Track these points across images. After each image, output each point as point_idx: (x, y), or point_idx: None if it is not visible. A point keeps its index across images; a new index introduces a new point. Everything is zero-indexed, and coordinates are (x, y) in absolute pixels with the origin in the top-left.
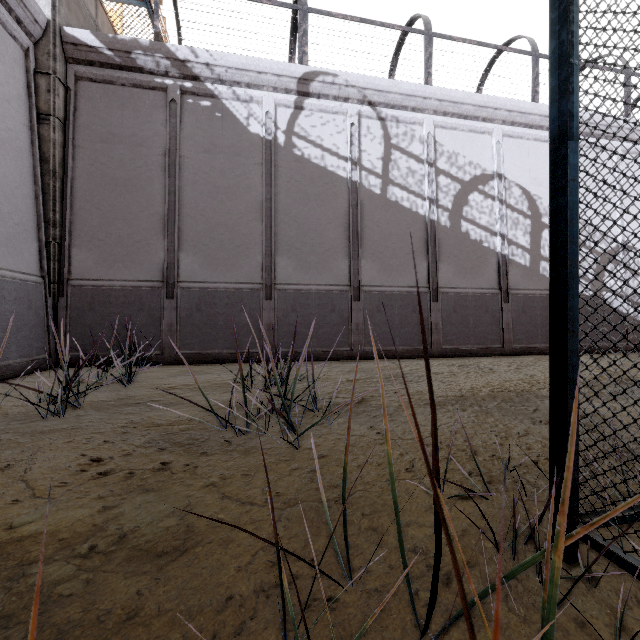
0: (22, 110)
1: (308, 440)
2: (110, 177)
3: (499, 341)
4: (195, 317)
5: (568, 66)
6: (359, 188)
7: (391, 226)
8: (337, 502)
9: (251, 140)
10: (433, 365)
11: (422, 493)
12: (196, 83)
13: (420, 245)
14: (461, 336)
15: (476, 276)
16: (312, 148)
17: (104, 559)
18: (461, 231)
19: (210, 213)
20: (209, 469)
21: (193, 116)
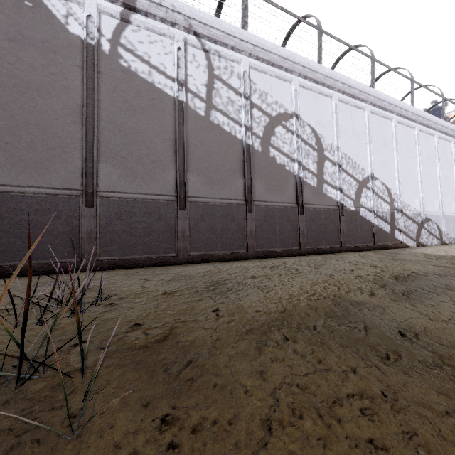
0: None
1: None
2: None
3: (297, 244)
4: None
5: None
6: (185, 108)
7: (214, 145)
8: None
9: (70, 40)
10: (249, 268)
11: None
12: None
13: (238, 164)
14: (270, 241)
15: (281, 192)
16: (139, 62)
17: None
18: (270, 156)
19: (16, 109)
20: None
21: None
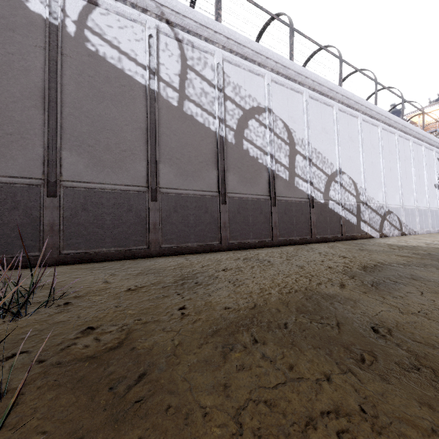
0: None
1: None
2: None
3: (270, 236)
4: None
5: None
6: (157, 97)
7: (187, 136)
8: None
9: (30, 18)
10: (222, 260)
11: None
12: None
13: (212, 156)
14: (243, 232)
15: (254, 185)
16: (108, 47)
17: None
18: (243, 148)
19: None
20: None
21: None
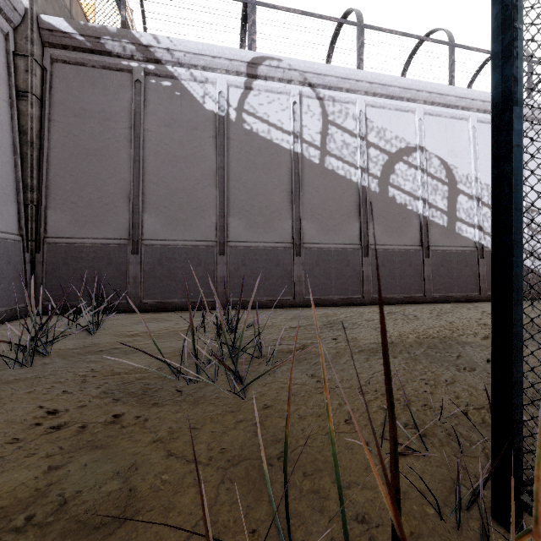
0: (2, 87)
1: (253, 389)
2: (82, 147)
3: (421, 291)
4: (157, 270)
5: (512, 30)
6: (300, 158)
7: (328, 191)
8: (279, 460)
9: (206, 116)
10: (365, 312)
11: (361, 448)
12: (158, 66)
13: (353, 208)
14: (388, 286)
15: (401, 235)
16: (260, 123)
17: (39, 533)
18: (388, 196)
19: (170, 179)
20: (158, 422)
21: (155, 94)
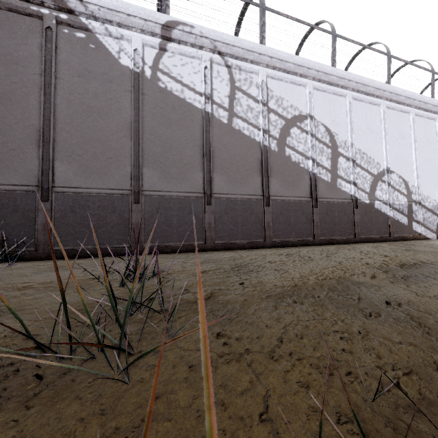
0: None
1: (144, 364)
2: None
3: (311, 235)
4: (69, 218)
5: None
6: (211, 117)
7: (235, 148)
8: None
9: (122, 71)
10: (267, 255)
11: None
12: (71, 16)
13: (256, 164)
14: (285, 232)
15: (295, 188)
16: (174, 83)
17: None
18: (285, 155)
19: (84, 129)
20: None
21: (68, 44)
